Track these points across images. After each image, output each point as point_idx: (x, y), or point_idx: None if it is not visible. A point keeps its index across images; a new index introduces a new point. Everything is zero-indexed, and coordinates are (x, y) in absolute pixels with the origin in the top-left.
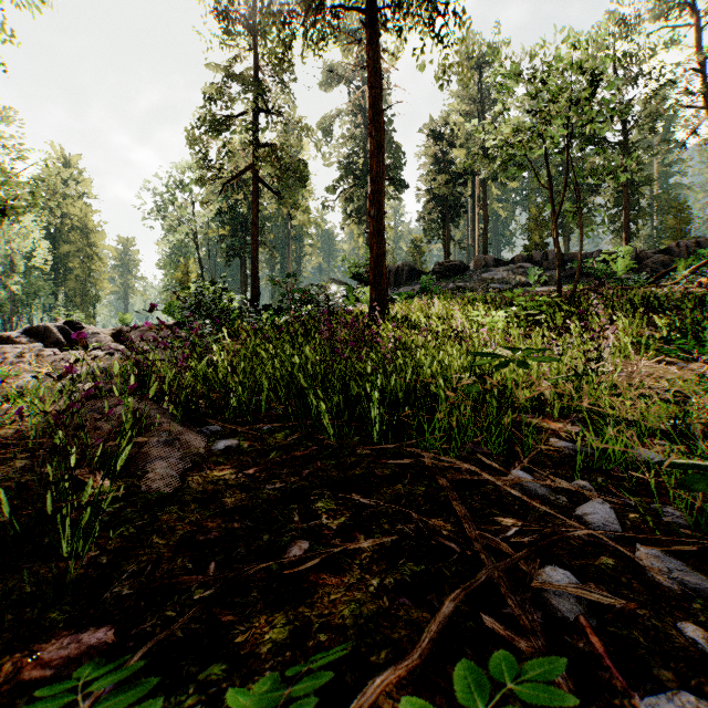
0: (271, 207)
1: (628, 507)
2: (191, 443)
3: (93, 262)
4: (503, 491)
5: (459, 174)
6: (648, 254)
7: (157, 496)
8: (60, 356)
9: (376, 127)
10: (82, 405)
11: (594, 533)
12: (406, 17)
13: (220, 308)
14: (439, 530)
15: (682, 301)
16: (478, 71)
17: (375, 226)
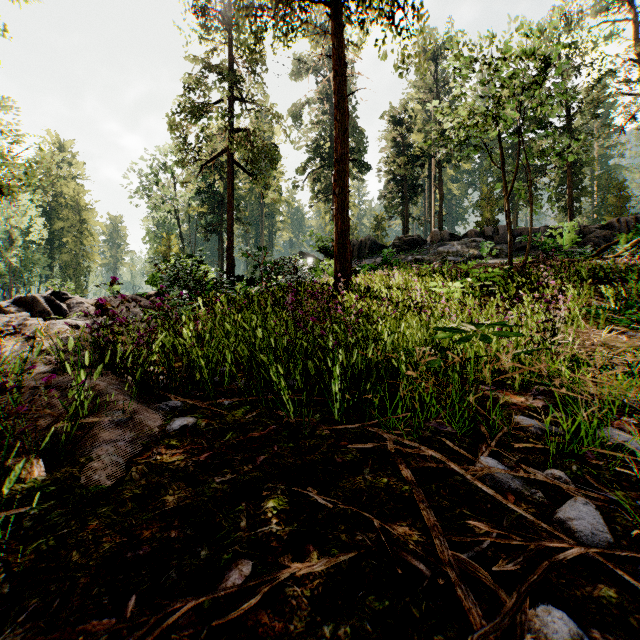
0: (245, 186)
1: (612, 504)
2: (146, 422)
3: (85, 237)
4: (473, 484)
5: (417, 156)
6: (591, 229)
7: (93, 492)
8: (42, 325)
9: (341, 112)
10: (12, 392)
11: (587, 551)
12: (368, 10)
13: (197, 279)
14: (405, 542)
15: (626, 273)
16: (434, 62)
17: (340, 203)
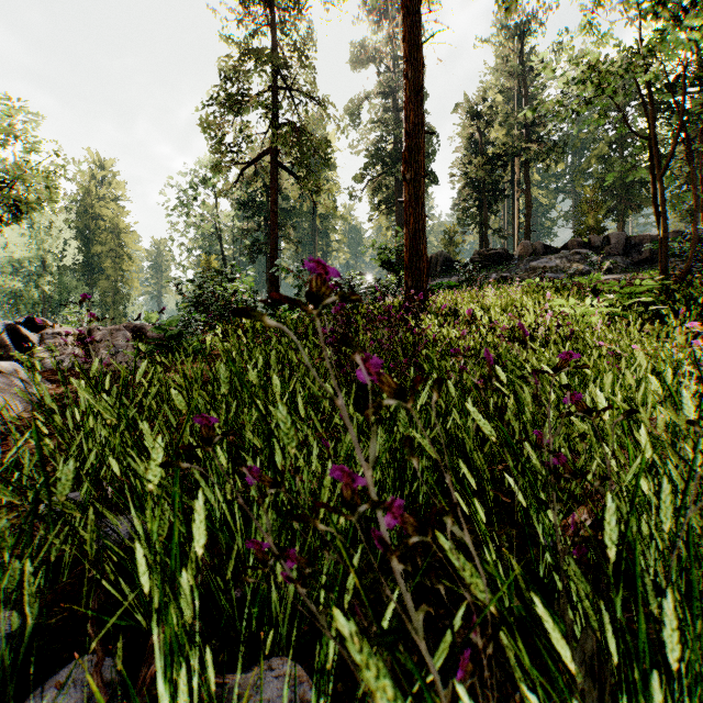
0: (292, 194)
1: None
2: None
3: (124, 262)
4: None
5: (498, 155)
6: None
7: None
8: None
9: (413, 66)
10: None
11: None
12: None
13: (220, 301)
14: None
15: None
16: (520, 40)
17: (412, 192)
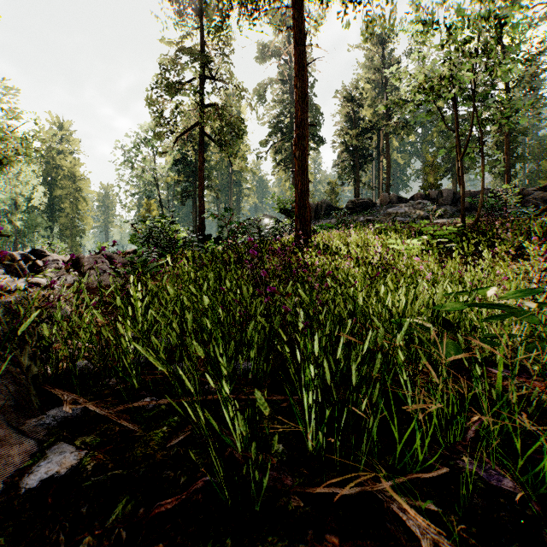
0: (215, 156)
1: None
2: None
3: (80, 203)
4: None
5: (367, 129)
6: (529, 192)
7: None
8: (5, 283)
9: (301, 80)
10: None
11: None
12: None
13: (167, 237)
14: None
15: None
16: (382, 45)
17: (300, 165)
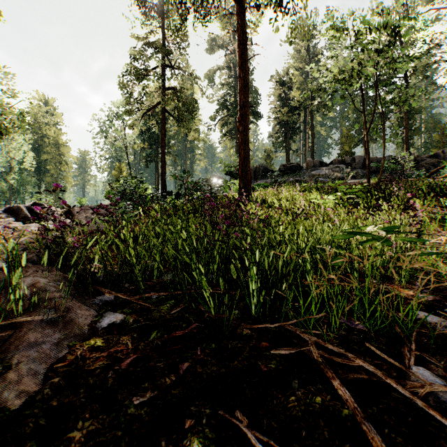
0: (174, 128)
1: None
2: (77, 320)
3: (62, 166)
4: (420, 408)
5: (296, 107)
6: (423, 158)
7: None
8: (20, 228)
9: (243, 71)
10: None
11: None
12: None
13: (138, 194)
14: None
15: None
16: (308, 40)
17: (242, 138)
